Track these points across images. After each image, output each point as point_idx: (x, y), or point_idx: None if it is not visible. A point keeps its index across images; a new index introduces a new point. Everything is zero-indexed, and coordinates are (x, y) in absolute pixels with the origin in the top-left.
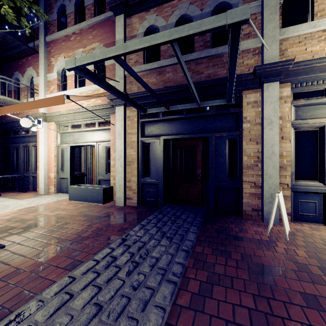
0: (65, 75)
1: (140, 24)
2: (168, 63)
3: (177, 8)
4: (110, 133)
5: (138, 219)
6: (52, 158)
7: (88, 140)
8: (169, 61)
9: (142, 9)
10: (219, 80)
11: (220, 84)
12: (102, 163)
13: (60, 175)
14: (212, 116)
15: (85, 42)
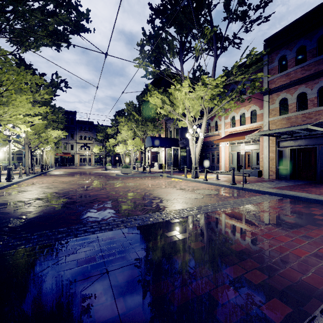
0: (233, 119)
1: (277, 97)
2: (292, 115)
3: (297, 89)
4: (259, 146)
5: (276, 180)
6: (227, 158)
7: (246, 149)
8: (293, 114)
9: (278, 91)
10: (321, 122)
11: (321, 123)
12: (254, 160)
13: (231, 166)
14: (319, 137)
15: (245, 104)
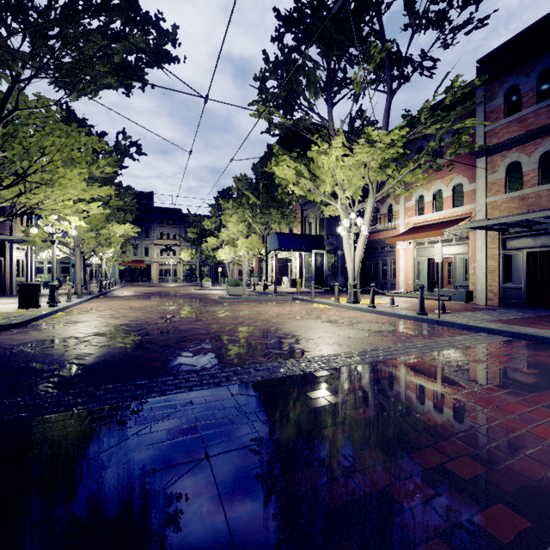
0: (421, 201)
1: (502, 161)
2: (530, 192)
3: (540, 146)
4: (467, 247)
5: (501, 309)
6: (410, 268)
7: (444, 253)
8: (531, 190)
9: (503, 149)
10: None
11: None
12: (459, 272)
13: (417, 282)
14: None
15: (443, 174)
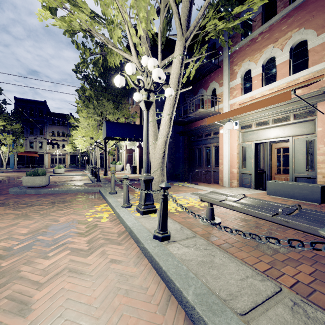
0: (248, 78)
1: None
2: None
3: None
4: (312, 125)
5: None
6: (235, 155)
7: (277, 136)
8: None
9: None
10: None
11: None
12: (300, 159)
13: (242, 171)
14: None
15: (276, 35)
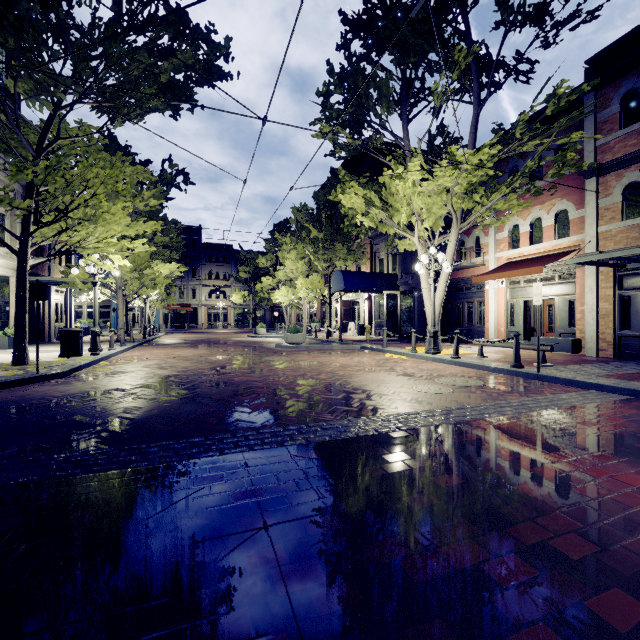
0: (516, 232)
1: (617, 182)
2: None
3: None
4: (574, 286)
5: (616, 361)
6: (502, 312)
7: (545, 294)
8: None
9: (619, 167)
10: None
11: None
12: (563, 317)
13: (510, 329)
14: None
15: (543, 198)
